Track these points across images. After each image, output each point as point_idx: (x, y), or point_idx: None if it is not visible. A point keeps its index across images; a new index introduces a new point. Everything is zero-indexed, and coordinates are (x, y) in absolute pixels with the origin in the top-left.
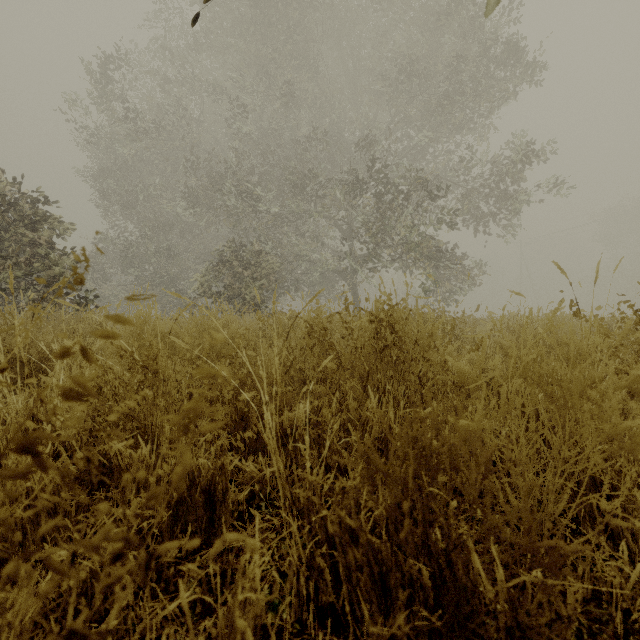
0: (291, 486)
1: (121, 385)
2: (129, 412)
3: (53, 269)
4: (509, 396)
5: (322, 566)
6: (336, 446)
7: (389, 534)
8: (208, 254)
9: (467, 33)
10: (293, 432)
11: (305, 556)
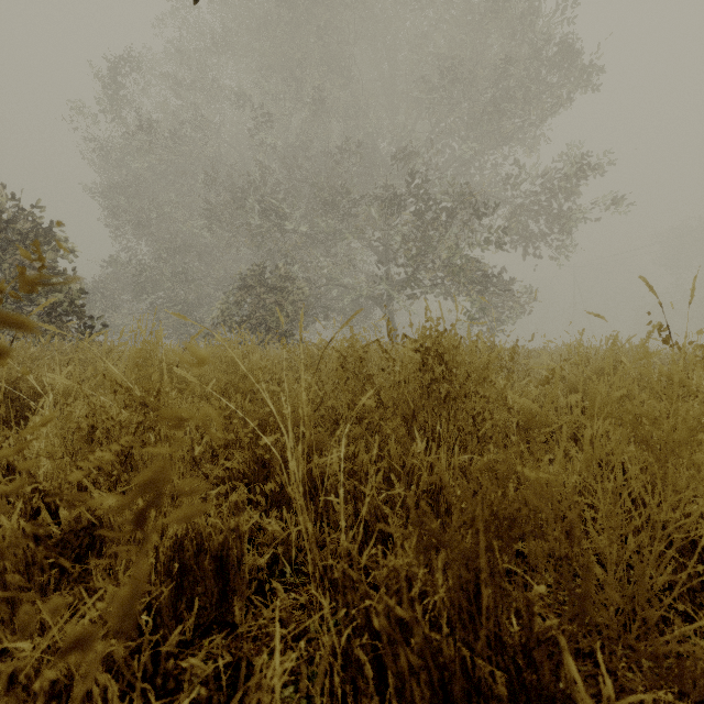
0: (321, 547)
1: (115, 427)
2: (130, 458)
3: (56, 295)
4: (594, 441)
5: (362, 660)
6: (376, 501)
7: (448, 620)
8: (229, 279)
9: (516, 33)
10: (324, 485)
11: (340, 647)
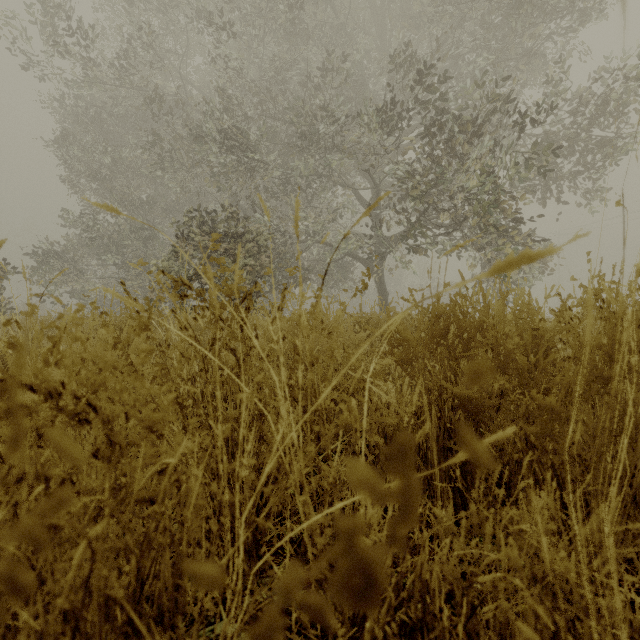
0: None
1: None
2: None
3: None
4: None
5: None
6: None
7: None
8: None
9: None
10: None
11: None
